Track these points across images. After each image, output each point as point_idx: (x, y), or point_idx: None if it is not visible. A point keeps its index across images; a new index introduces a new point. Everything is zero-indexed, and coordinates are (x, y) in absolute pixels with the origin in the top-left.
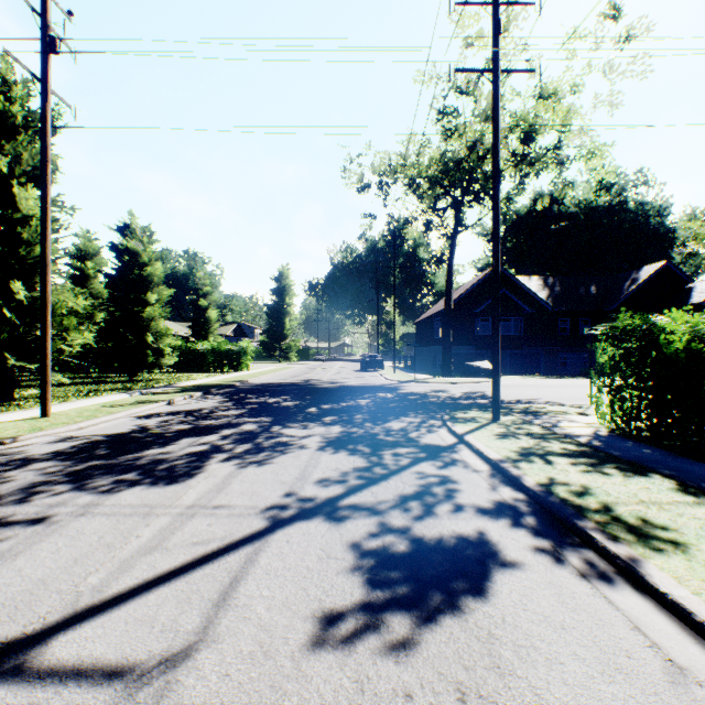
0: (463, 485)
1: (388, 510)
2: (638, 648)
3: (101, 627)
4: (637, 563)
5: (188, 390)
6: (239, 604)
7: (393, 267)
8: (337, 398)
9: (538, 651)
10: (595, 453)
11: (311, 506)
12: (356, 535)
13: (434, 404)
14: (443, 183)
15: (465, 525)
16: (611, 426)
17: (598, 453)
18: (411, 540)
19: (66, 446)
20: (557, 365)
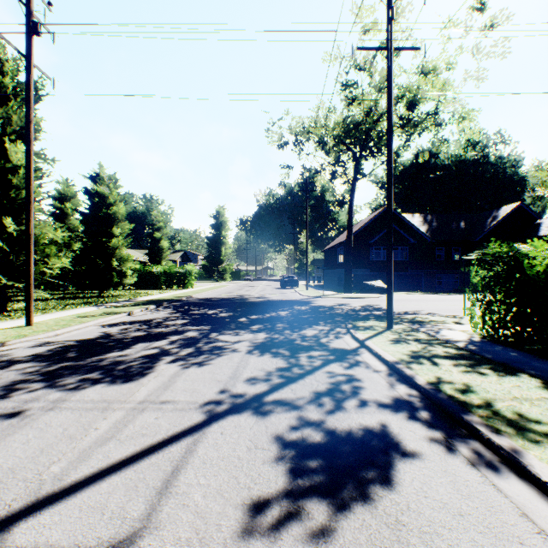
0: (366, 383)
1: (305, 405)
2: (528, 534)
3: (58, 514)
4: (519, 454)
5: (145, 304)
6: (179, 491)
7: (306, 207)
8: (262, 310)
9: (440, 538)
10: (472, 356)
11: (241, 401)
12: (279, 428)
13: (339, 315)
14: (345, 141)
15: (370, 419)
16: (482, 333)
17: (474, 356)
18: (325, 432)
19: (44, 350)
20: (435, 283)
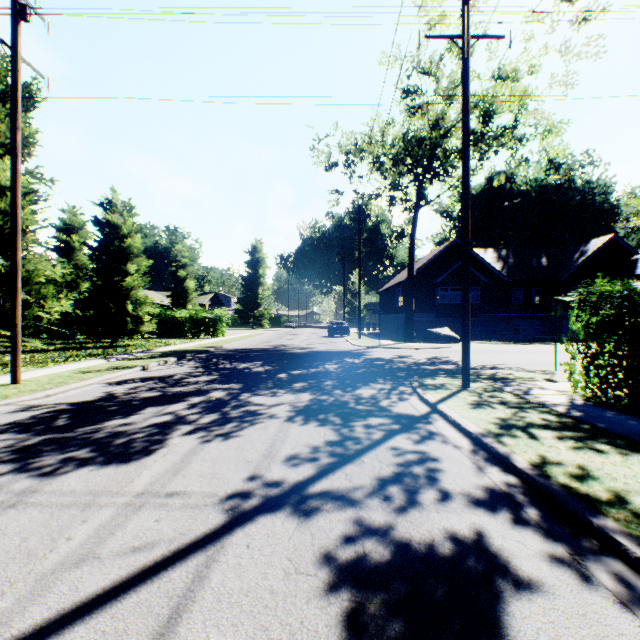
0: (445, 464)
1: (365, 499)
2: None
3: None
4: None
5: (164, 356)
6: None
7: (359, 240)
8: (306, 363)
9: None
10: (579, 425)
11: (277, 493)
12: (330, 537)
13: (401, 370)
14: (405, 161)
15: (458, 521)
16: (584, 394)
17: (583, 425)
18: (397, 544)
19: (26, 416)
20: (511, 331)
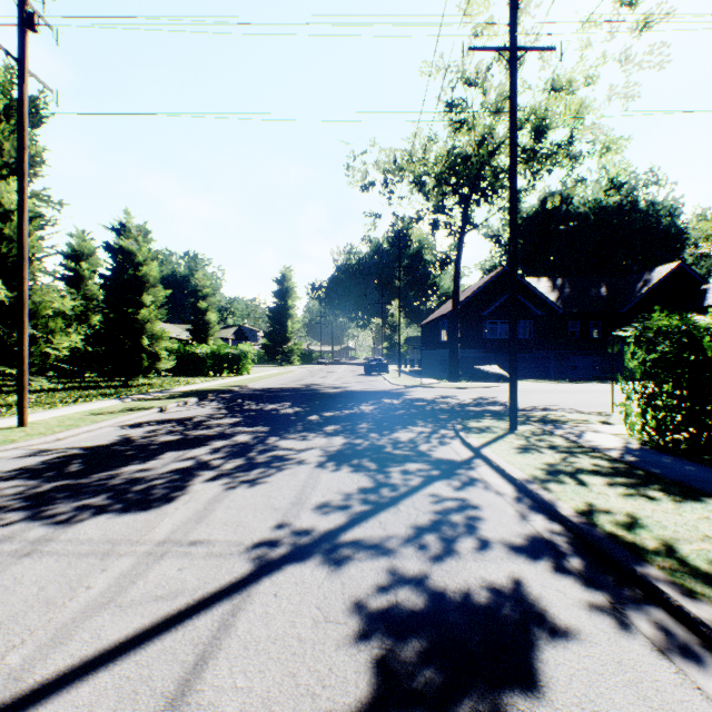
0: (486, 512)
1: (400, 547)
2: None
3: None
4: None
5: (183, 396)
6: (202, 702)
7: (398, 267)
8: (340, 404)
9: None
10: (632, 471)
11: (307, 541)
12: (361, 586)
13: (444, 412)
14: (450, 181)
15: (496, 570)
16: (641, 438)
17: (636, 471)
18: (431, 592)
19: (35, 462)
20: (567, 369)
